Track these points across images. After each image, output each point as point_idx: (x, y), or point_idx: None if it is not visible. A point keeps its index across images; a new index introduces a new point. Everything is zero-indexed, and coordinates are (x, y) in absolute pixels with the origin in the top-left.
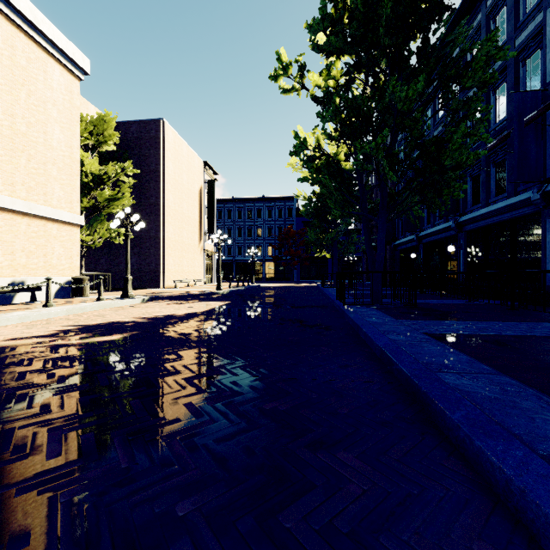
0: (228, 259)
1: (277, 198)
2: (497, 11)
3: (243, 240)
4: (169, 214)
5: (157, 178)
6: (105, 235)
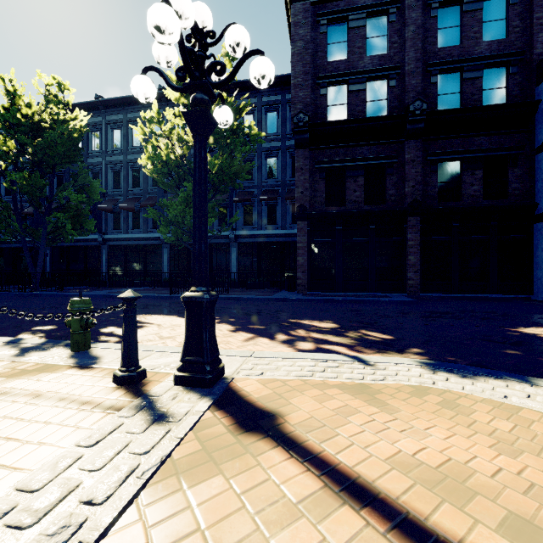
0: None
1: None
2: None
3: None
4: None
5: None
6: None
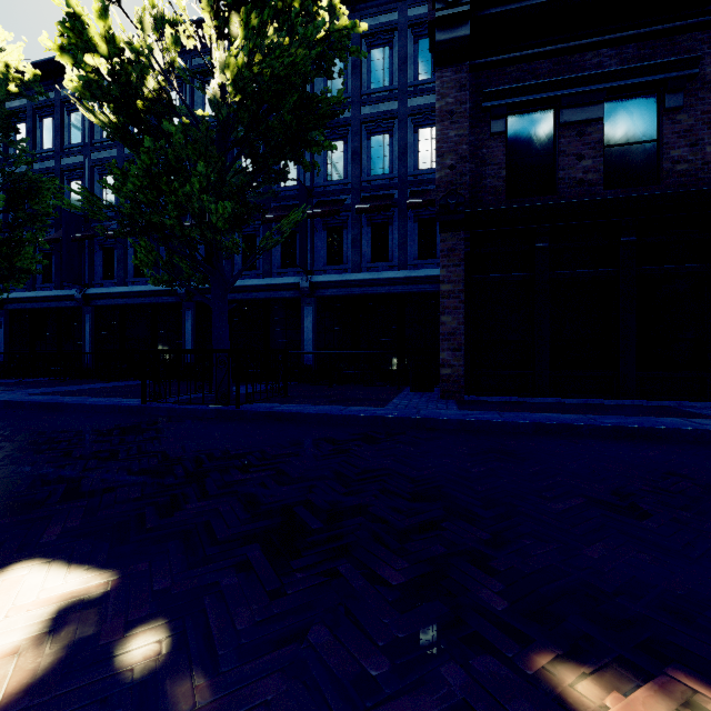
0: None
1: None
2: (45, 115)
3: None
4: None
5: None
6: None
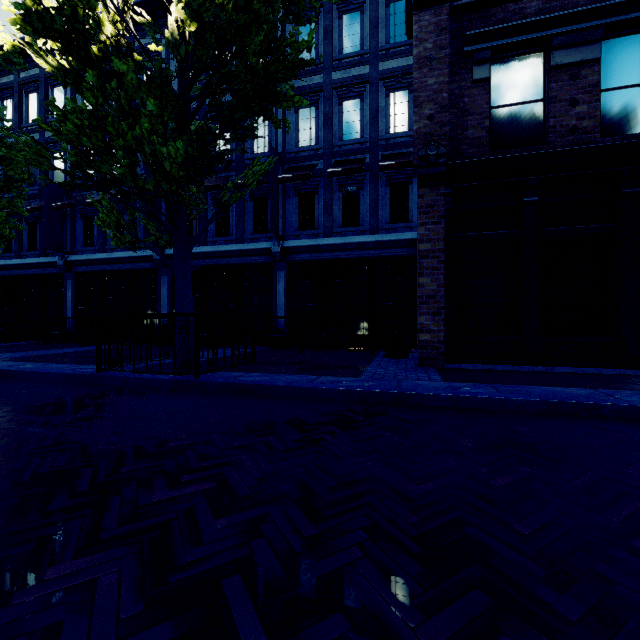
0: None
1: None
2: (30, 90)
3: None
4: None
5: None
6: None
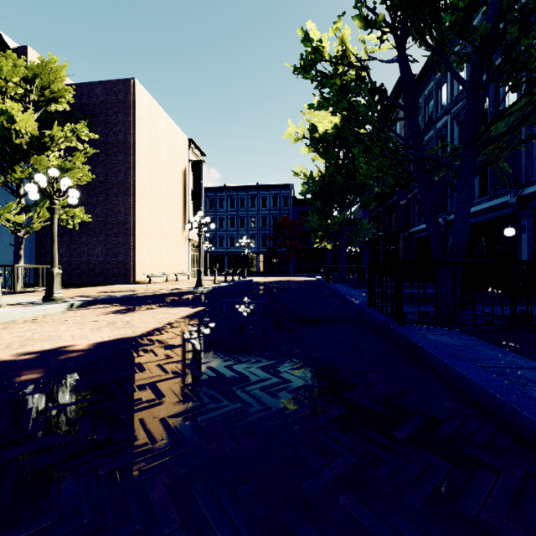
0: (219, 251)
1: (271, 185)
2: None
3: (236, 230)
4: (143, 194)
5: (127, 150)
6: (45, 215)
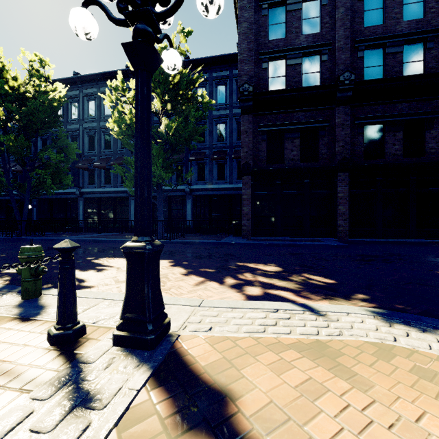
0: None
1: None
2: None
3: None
4: None
5: None
6: None
